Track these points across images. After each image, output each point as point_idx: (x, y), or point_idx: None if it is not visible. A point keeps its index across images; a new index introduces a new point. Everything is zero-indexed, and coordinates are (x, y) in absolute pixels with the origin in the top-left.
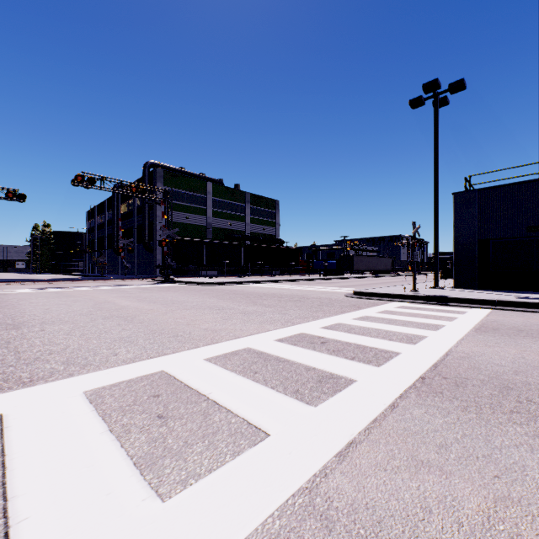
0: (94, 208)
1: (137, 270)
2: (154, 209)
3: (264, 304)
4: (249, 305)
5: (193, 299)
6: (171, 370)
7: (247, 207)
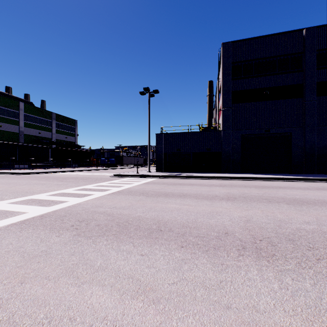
0: None
1: None
2: None
3: (67, 181)
4: (59, 182)
5: (21, 181)
6: (34, 198)
7: (53, 122)
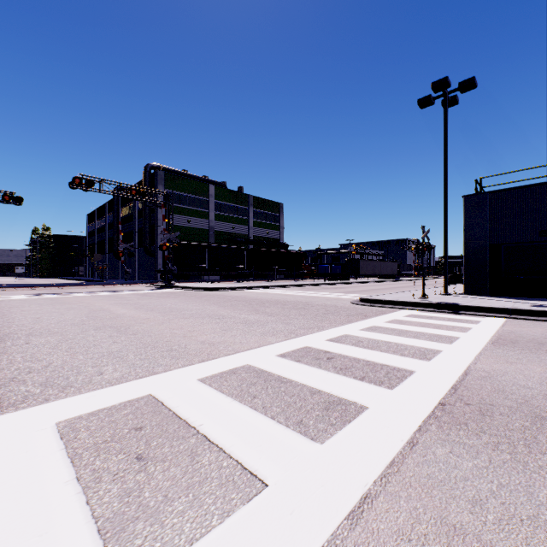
0: (94, 211)
1: (138, 275)
2: (155, 212)
3: (267, 312)
4: (251, 313)
5: (192, 306)
6: (159, 394)
7: (250, 210)
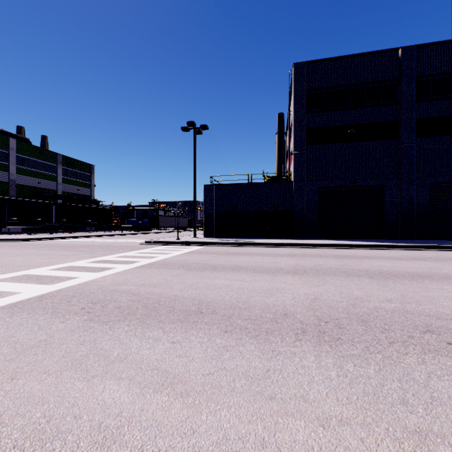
0: None
1: None
2: None
3: (79, 250)
4: (67, 251)
5: (12, 251)
6: (31, 273)
7: (59, 168)
